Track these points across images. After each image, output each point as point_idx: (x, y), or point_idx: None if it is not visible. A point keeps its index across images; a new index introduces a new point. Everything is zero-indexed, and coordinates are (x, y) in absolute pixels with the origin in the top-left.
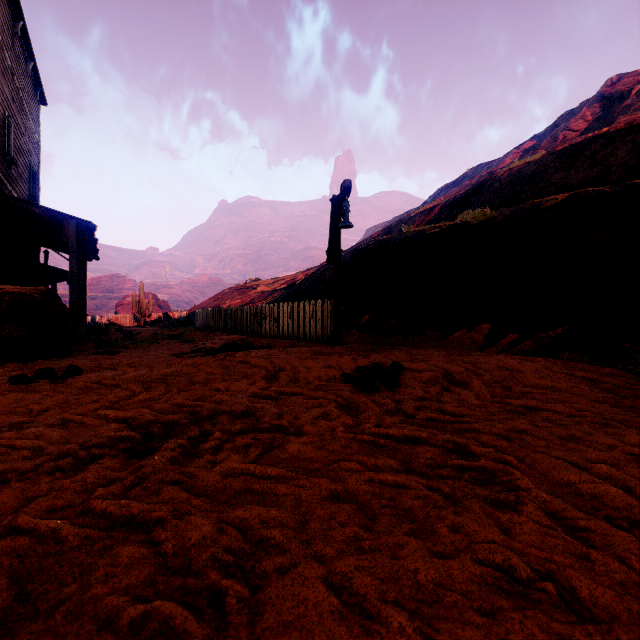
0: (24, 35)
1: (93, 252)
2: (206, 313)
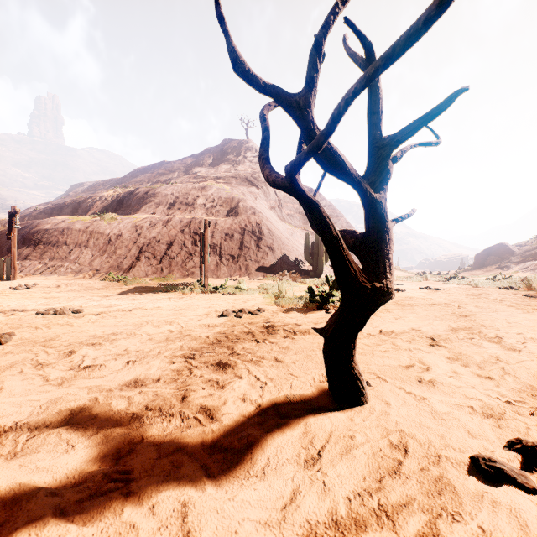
0: None
1: None
2: None
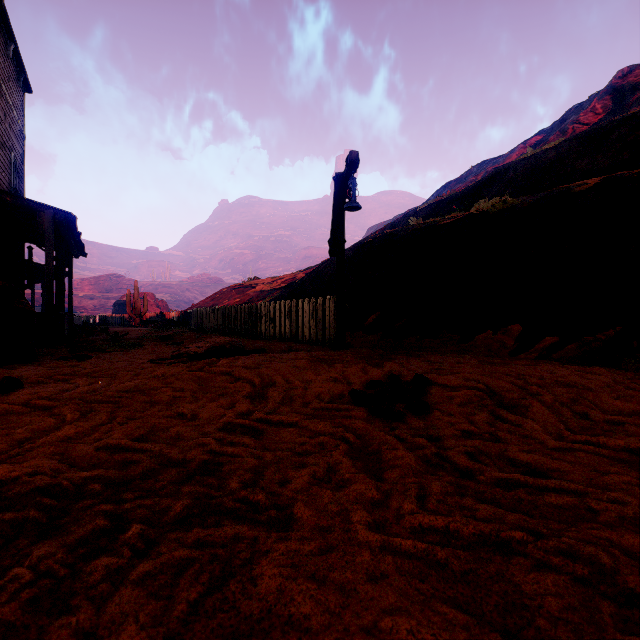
0: (2, 13)
1: (79, 248)
2: (199, 313)
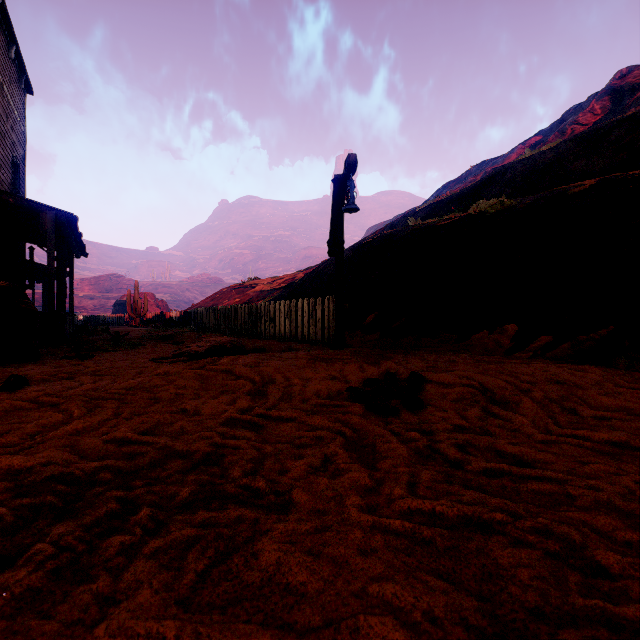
0: (4, 15)
1: (80, 248)
2: (200, 313)
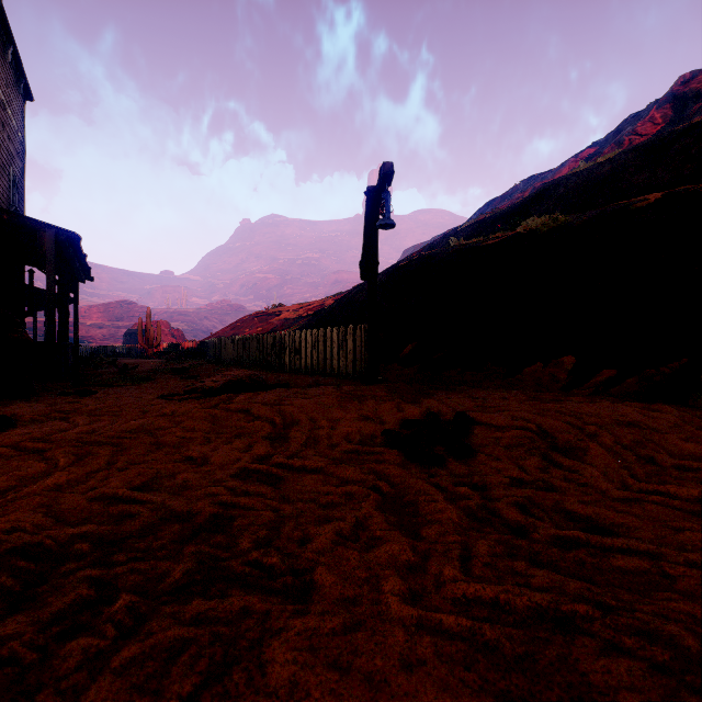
0: None
1: (85, 271)
2: (218, 343)
